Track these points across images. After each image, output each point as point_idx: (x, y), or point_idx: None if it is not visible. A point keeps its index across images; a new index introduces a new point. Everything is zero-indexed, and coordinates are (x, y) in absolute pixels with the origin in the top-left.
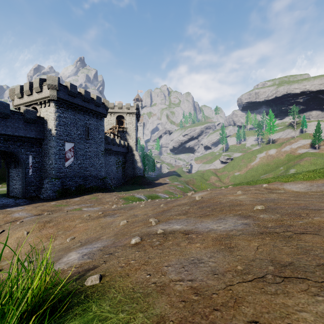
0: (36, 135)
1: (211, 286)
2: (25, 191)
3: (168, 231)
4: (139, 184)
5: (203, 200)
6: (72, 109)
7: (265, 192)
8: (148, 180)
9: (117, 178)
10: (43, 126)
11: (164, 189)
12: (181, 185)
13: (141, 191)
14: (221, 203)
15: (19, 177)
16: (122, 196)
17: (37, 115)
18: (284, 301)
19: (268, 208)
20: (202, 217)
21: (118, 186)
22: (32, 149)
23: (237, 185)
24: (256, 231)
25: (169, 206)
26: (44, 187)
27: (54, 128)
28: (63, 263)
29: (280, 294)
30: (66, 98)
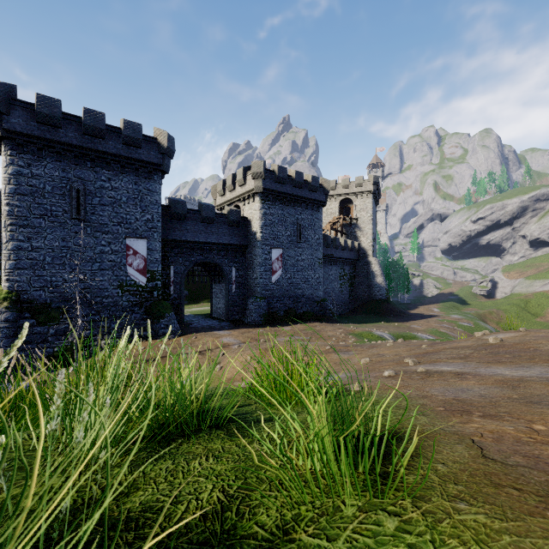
0: (239, 241)
1: (474, 400)
2: (229, 312)
3: (433, 370)
4: (380, 314)
5: (503, 344)
6: (279, 201)
7: None
8: (395, 308)
9: (341, 302)
10: (247, 228)
11: (429, 325)
12: (468, 322)
13: (383, 326)
14: (538, 351)
15: (223, 295)
16: (351, 330)
17: (240, 215)
18: (544, 411)
19: None
20: (491, 363)
21: (343, 314)
22: (235, 259)
23: None
24: None
25: (436, 348)
26: (249, 308)
27: (260, 231)
28: None
29: (545, 409)
30: (272, 187)
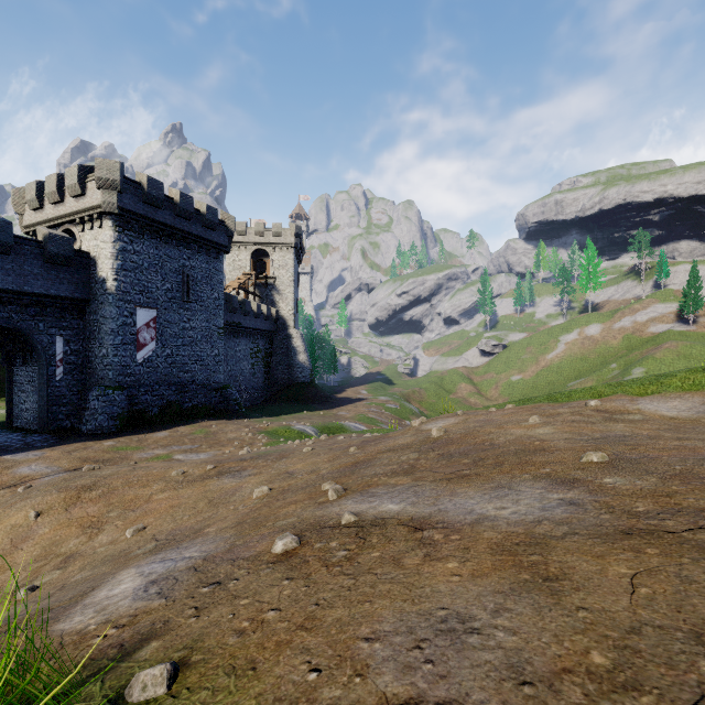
0: (71, 292)
1: None
2: (47, 417)
3: (370, 518)
4: (303, 401)
5: (450, 437)
6: (152, 234)
7: (596, 419)
8: (321, 393)
9: (254, 389)
10: (88, 271)
11: (357, 411)
12: (395, 403)
13: (306, 417)
14: (496, 446)
15: (35, 386)
16: (263, 427)
17: (73, 248)
18: None
19: (618, 459)
20: (453, 483)
21: (256, 404)
22: (63, 322)
23: (526, 403)
24: (610, 525)
25: (369, 451)
26: (90, 407)
27: (113, 277)
28: (93, 607)
29: None
30: (138, 210)
